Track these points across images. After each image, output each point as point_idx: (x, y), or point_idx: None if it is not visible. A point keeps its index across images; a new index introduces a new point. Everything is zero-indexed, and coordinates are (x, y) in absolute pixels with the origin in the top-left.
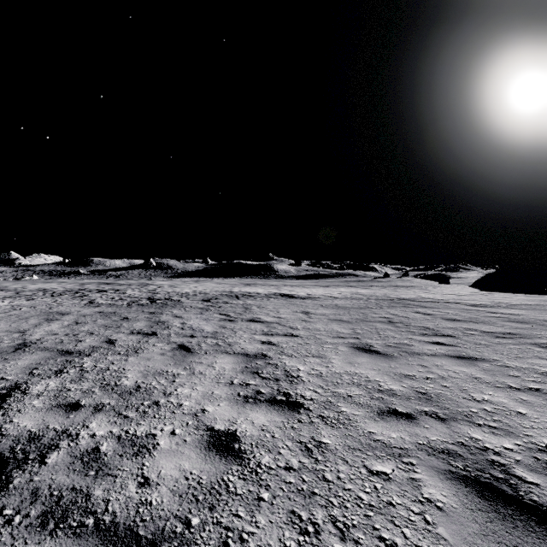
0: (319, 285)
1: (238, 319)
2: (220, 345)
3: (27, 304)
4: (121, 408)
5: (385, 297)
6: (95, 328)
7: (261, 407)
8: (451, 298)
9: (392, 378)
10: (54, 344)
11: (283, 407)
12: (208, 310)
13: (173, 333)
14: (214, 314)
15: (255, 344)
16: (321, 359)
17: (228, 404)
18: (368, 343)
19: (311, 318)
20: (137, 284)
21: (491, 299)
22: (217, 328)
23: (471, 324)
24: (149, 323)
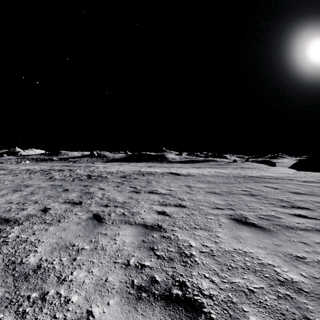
0: (194, 167)
1: (141, 191)
2: (125, 215)
3: (10, 179)
4: (3, 304)
5: (239, 175)
6: (41, 198)
7: (155, 310)
8: (284, 176)
9: (284, 260)
10: (3, 211)
11: (180, 311)
12: (122, 184)
13: (93, 203)
14: (126, 187)
15: (152, 214)
16: (208, 232)
17: (119, 302)
18: (242, 214)
19: (193, 190)
20: (84, 166)
21: (313, 177)
22: (126, 199)
23: (314, 197)
24: (80, 194)
